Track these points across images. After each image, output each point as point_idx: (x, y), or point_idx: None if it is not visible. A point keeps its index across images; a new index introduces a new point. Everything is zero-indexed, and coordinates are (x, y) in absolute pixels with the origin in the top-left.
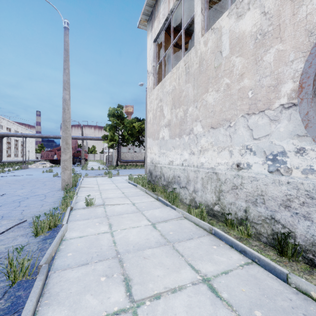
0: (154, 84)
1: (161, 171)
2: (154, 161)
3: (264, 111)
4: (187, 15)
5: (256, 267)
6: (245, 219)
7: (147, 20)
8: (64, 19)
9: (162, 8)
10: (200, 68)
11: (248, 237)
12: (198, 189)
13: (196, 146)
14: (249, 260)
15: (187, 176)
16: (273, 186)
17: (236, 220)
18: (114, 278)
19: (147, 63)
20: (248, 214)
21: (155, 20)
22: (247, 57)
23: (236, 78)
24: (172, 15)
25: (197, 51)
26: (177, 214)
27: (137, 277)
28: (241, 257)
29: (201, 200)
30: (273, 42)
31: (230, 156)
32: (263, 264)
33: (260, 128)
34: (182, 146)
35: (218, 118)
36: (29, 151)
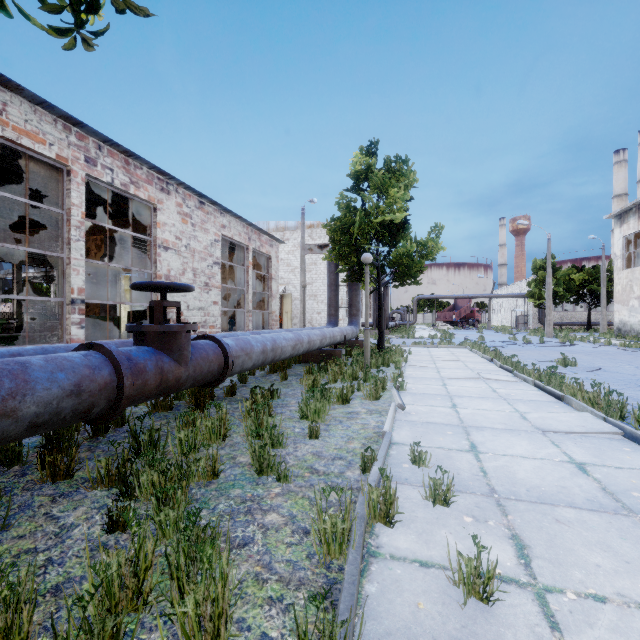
0: (622, 266)
1: (630, 327)
2: (623, 320)
3: None
4: None
5: None
6: None
7: (614, 216)
8: (548, 234)
9: (632, 222)
10: None
11: None
12: None
13: None
14: None
15: None
16: None
17: None
18: None
19: (615, 248)
20: None
21: (625, 224)
22: None
23: None
24: None
25: None
26: None
27: None
28: None
29: None
30: None
31: None
32: None
33: None
34: None
35: None
36: None
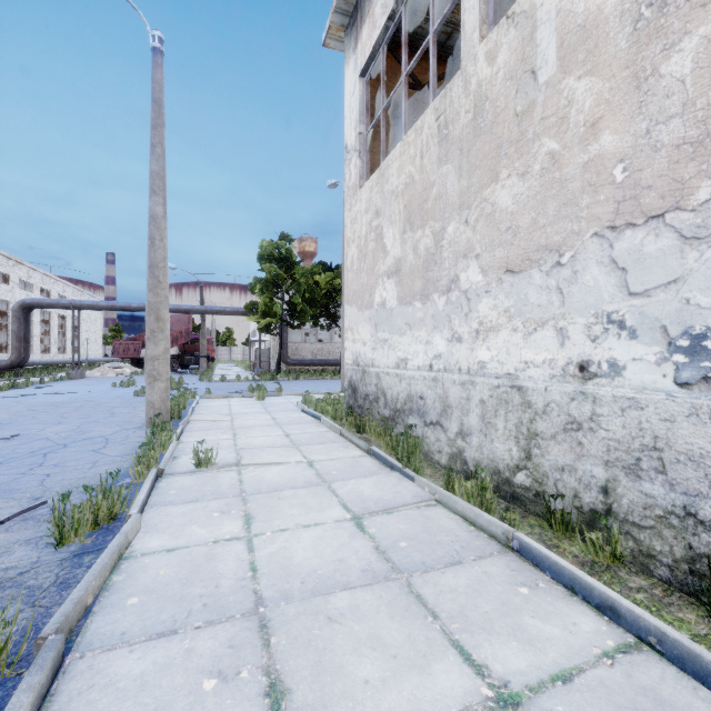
0: (361, 177)
1: (378, 383)
2: (362, 359)
3: (664, 216)
4: (441, 10)
5: (652, 661)
6: (605, 514)
7: (345, 28)
8: (153, 31)
9: None
10: (476, 122)
11: (613, 562)
12: (472, 430)
13: (467, 321)
14: (629, 638)
15: (444, 396)
16: (691, 424)
17: (578, 515)
18: (240, 684)
19: (346, 129)
20: (613, 498)
21: (365, 23)
22: (609, 74)
23: (578, 134)
24: (404, 3)
25: (469, 79)
26: (418, 492)
27: (306, 685)
28: (603, 627)
29: (480, 458)
30: (693, 19)
31: (561, 344)
32: (676, 654)
33: (652, 264)
34: (430, 321)
35: (527, 246)
36: (89, 341)
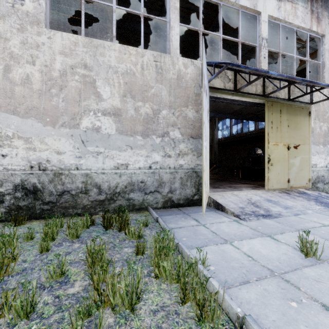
0: None
1: None
2: None
3: None
4: None
5: None
6: None
7: None
8: None
9: None
10: None
11: None
12: None
13: None
14: None
15: None
16: None
17: None
18: None
19: None
20: None
21: None
22: None
23: None
24: None
25: None
26: None
27: None
28: None
29: None
30: None
31: None
32: None
33: None
34: None
35: None
36: None
